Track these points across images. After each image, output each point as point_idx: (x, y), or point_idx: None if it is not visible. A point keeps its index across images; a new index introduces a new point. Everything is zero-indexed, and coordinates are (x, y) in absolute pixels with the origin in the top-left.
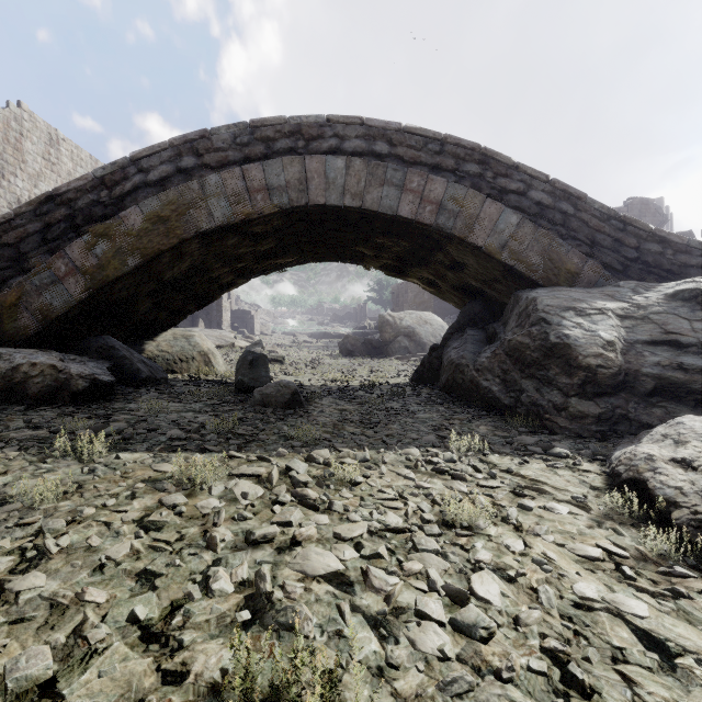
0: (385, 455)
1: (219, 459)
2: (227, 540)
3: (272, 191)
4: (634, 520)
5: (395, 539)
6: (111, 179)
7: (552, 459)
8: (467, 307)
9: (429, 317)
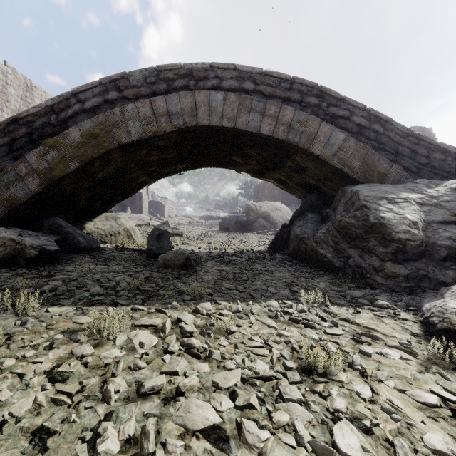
0: (253, 307)
1: (127, 311)
2: (121, 390)
3: (172, 116)
4: (453, 364)
5: (264, 386)
6: (58, 107)
7: (377, 309)
8: (307, 198)
9: (279, 206)
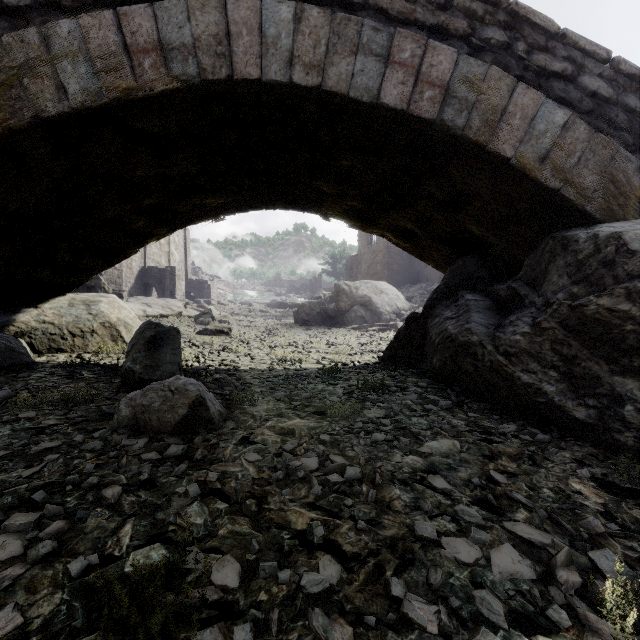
0: None
1: None
2: None
3: (170, 53)
4: None
5: None
6: None
7: None
8: (458, 264)
9: (384, 286)
